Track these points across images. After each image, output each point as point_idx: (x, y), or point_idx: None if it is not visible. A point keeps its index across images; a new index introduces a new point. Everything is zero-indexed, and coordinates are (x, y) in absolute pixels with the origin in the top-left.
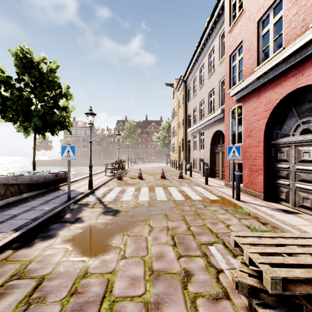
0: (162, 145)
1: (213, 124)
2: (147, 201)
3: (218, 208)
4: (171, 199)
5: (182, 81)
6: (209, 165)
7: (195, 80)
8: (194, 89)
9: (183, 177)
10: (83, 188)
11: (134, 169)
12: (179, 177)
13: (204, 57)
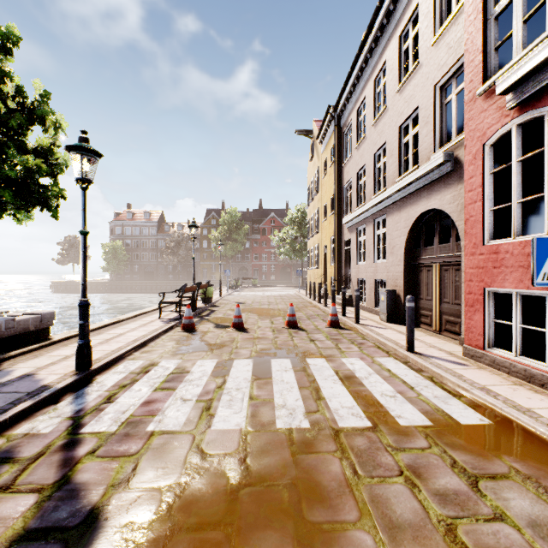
0: (288, 252)
1: (415, 197)
2: (239, 437)
3: (539, 501)
4: (323, 421)
5: (331, 118)
6: (401, 295)
7: (363, 107)
8: (359, 129)
9: (339, 324)
10: (63, 368)
11: (232, 302)
12: (331, 325)
13: (387, 47)
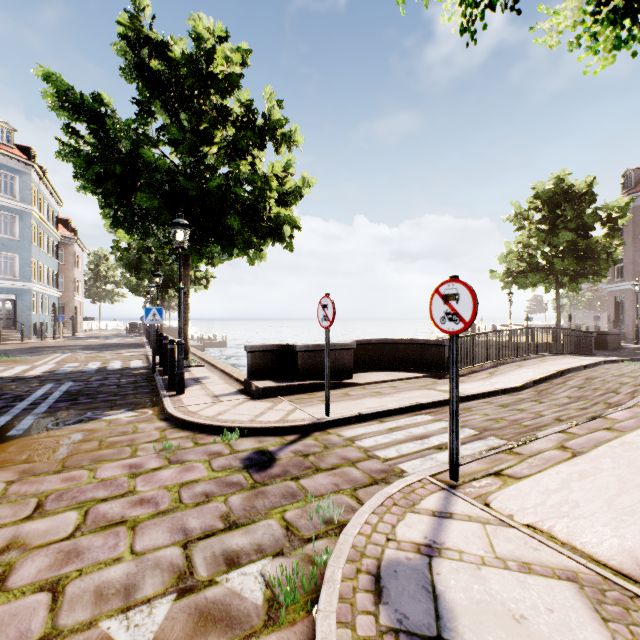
0: None
1: None
2: None
3: None
4: None
5: None
6: None
7: None
8: None
9: None
10: None
11: None
12: None
13: None
